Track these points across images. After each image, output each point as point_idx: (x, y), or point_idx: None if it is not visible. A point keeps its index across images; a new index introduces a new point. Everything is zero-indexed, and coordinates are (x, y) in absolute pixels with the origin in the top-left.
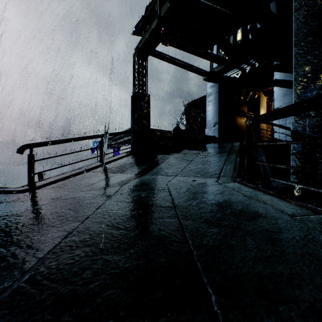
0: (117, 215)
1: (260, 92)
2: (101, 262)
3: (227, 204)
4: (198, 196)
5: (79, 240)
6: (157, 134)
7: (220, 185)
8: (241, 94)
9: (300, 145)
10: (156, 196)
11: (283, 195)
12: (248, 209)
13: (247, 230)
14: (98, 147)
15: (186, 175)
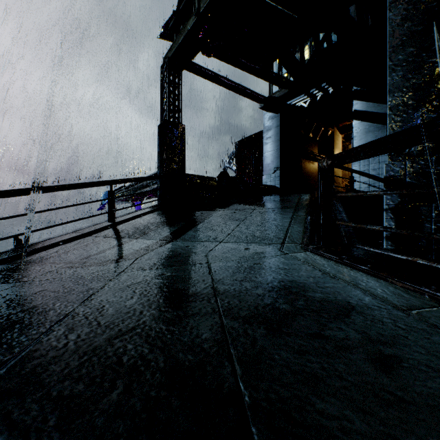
0: (116, 312)
1: (334, 128)
2: (49, 435)
3: (298, 287)
4: (253, 275)
5: (25, 373)
6: (195, 182)
7: (286, 257)
8: (310, 130)
9: (397, 196)
10: (187, 276)
11: (381, 272)
12: (333, 297)
13: (338, 340)
14: (105, 199)
15: (235, 240)
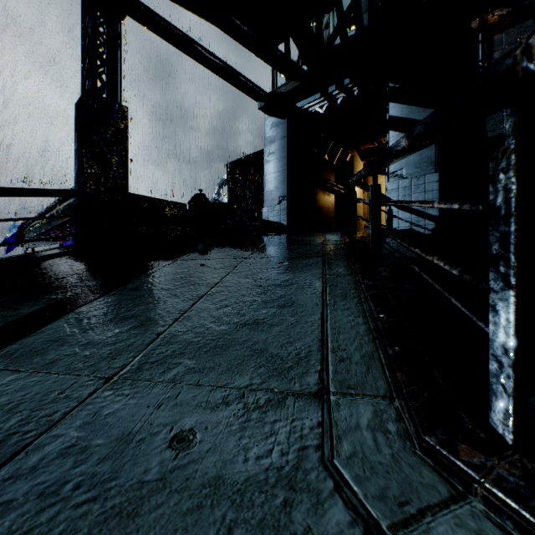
0: None
1: (354, 151)
2: None
3: None
4: None
5: None
6: (149, 209)
7: None
8: (326, 150)
9: None
10: None
11: None
12: None
13: None
14: None
15: (163, 370)
